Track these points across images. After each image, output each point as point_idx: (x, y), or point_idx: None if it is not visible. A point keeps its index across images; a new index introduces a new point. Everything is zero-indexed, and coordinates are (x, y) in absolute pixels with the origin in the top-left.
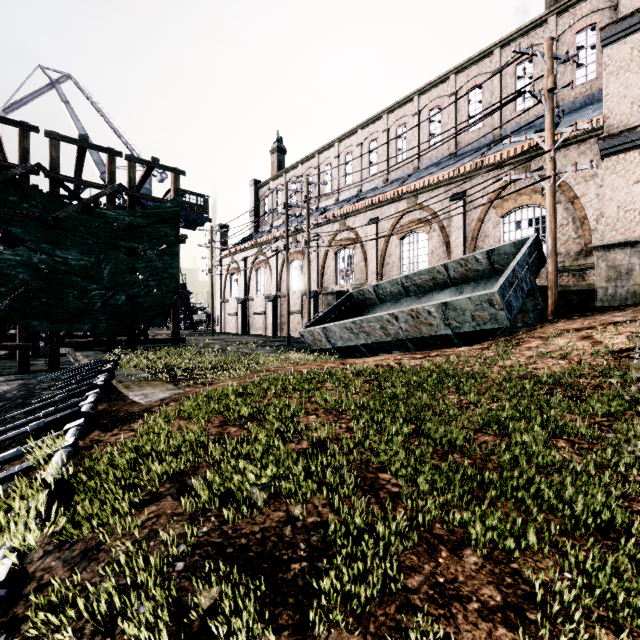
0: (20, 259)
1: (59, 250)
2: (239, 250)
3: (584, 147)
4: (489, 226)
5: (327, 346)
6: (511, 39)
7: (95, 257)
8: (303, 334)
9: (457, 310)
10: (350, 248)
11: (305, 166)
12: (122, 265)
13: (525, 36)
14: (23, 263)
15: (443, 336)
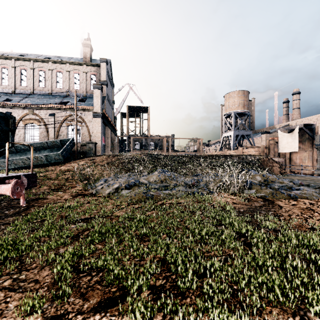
0: None
1: None
2: None
3: (89, 113)
4: (63, 128)
5: None
6: (72, 63)
7: None
8: None
9: (50, 157)
10: None
11: None
12: None
13: (77, 65)
14: None
15: (46, 164)
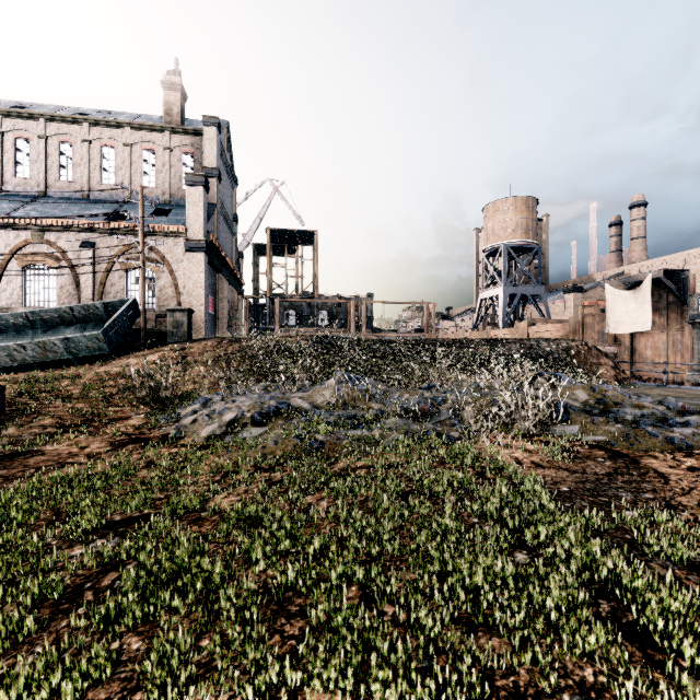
0: None
1: None
2: None
3: (177, 241)
4: (116, 276)
5: None
6: (139, 127)
7: None
8: None
9: (77, 343)
10: None
11: None
12: None
13: (150, 132)
14: None
15: (67, 360)
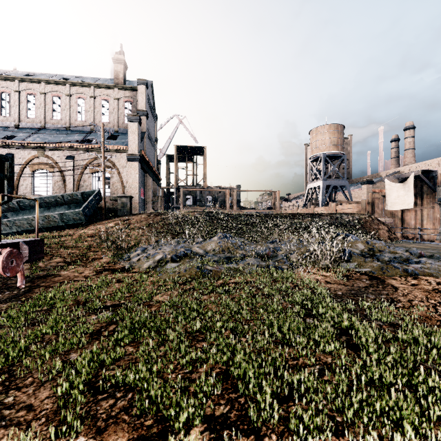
0: None
1: None
2: None
3: (123, 155)
4: (86, 176)
5: None
6: (99, 86)
7: None
8: None
9: (67, 216)
10: None
11: None
12: None
13: (105, 89)
14: None
15: (61, 226)
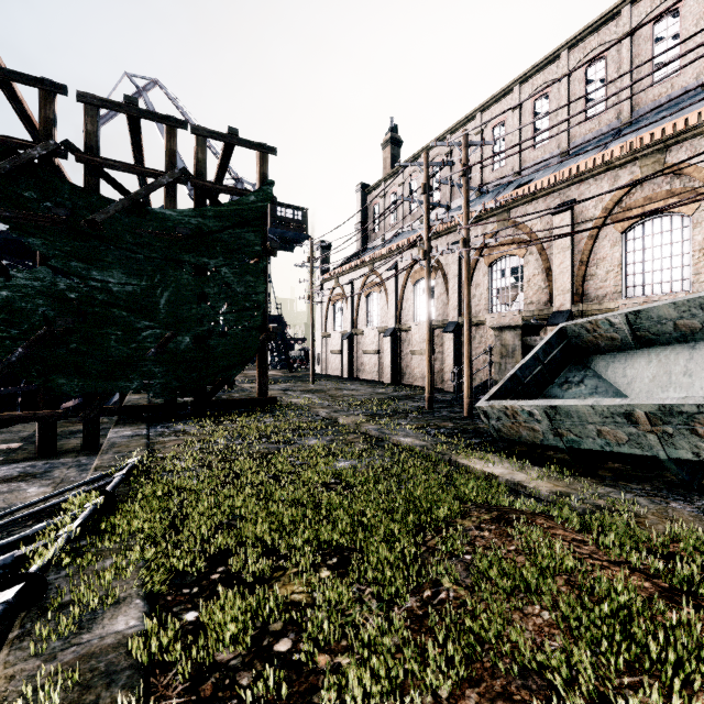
0: (40, 285)
1: (96, 270)
2: (344, 271)
3: None
4: None
5: (548, 442)
6: None
7: (147, 279)
8: (487, 410)
9: None
10: (517, 255)
11: (430, 155)
12: (186, 290)
13: None
14: (44, 291)
15: None
